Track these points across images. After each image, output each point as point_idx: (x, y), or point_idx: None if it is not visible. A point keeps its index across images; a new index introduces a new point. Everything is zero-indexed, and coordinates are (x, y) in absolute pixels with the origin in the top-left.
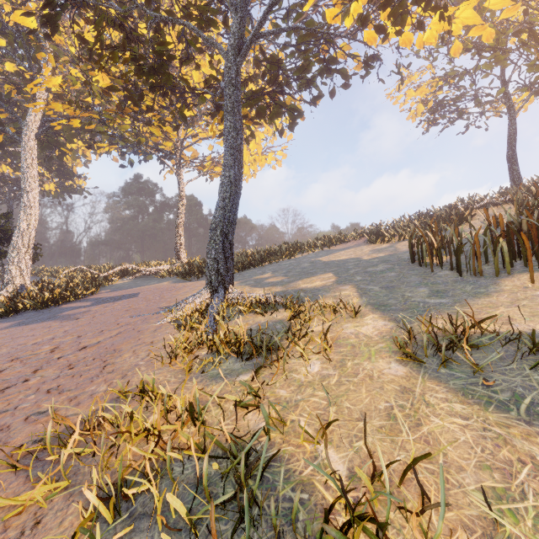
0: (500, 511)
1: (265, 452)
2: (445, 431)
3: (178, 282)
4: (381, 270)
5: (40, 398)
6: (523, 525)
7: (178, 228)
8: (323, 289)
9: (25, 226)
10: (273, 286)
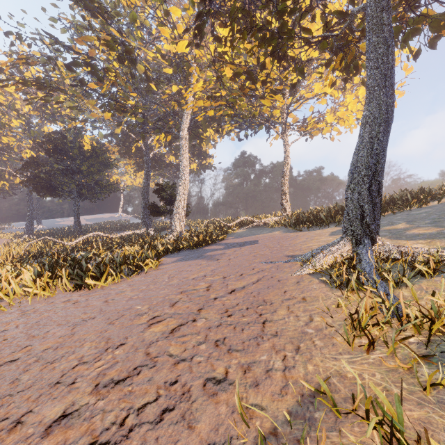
0: None
1: None
2: None
3: (289, 232)
4: None
5: (210, 352)
6: None
7: (284, 185)
8: None
9: (182, 192)
10: (432, 239)
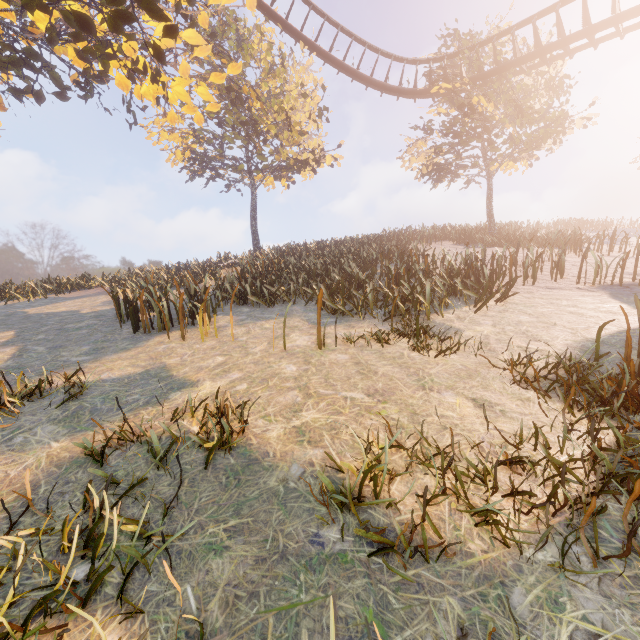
0: None
1: None
2: None
3: None
4: (79, 327)
5: None
6: None
7: None
8: None
9: None
10: None
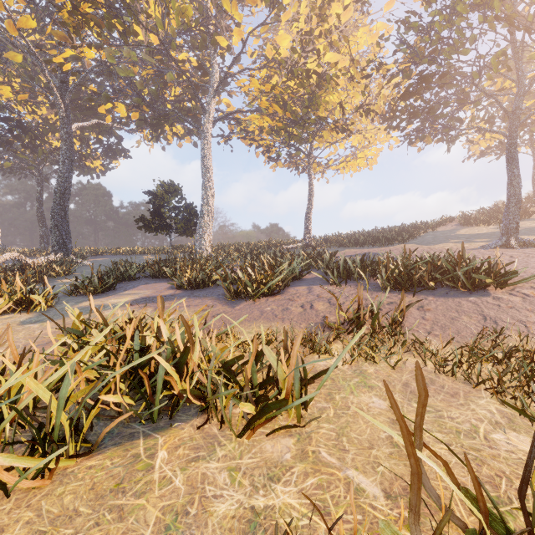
0: None
1: None
2: None
3: (369, 248)
4: None
5: None
6: None
7: (310, 212)
8: None
9: (211, 201)
10: None
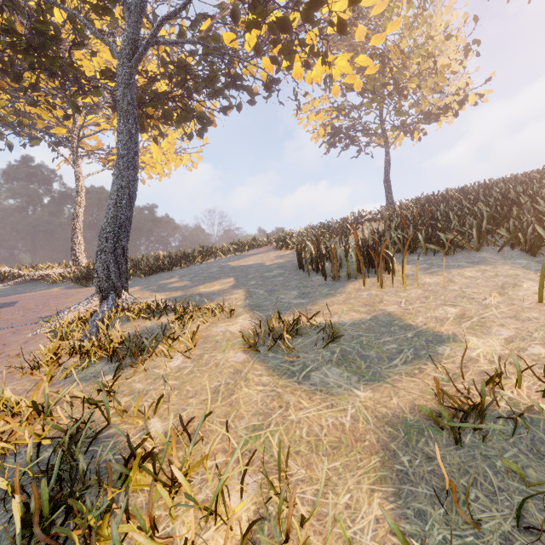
0: (250, 437)
1: (102, 433)
2: (246, 396)
3: (72, 288)
4: (274, 275)
5: None
6: (258, 442)
7: (76, 227)
8: (219, 293)
9: None
10: (174, 291)
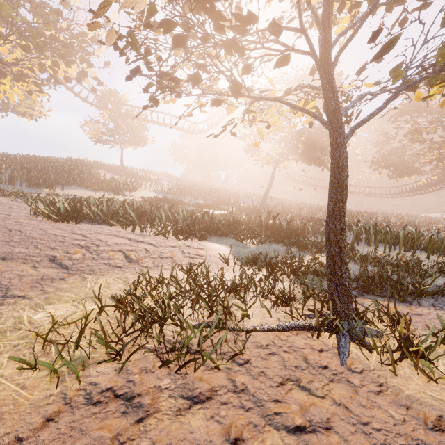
0: None
1: None
2: None
3: None
4: None
5: None
6: None
7: None
8: None
9: None
10: None
